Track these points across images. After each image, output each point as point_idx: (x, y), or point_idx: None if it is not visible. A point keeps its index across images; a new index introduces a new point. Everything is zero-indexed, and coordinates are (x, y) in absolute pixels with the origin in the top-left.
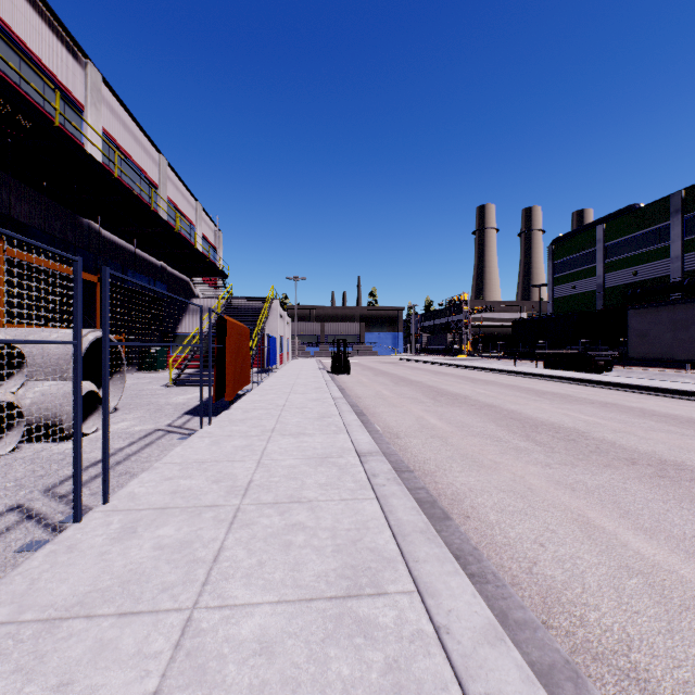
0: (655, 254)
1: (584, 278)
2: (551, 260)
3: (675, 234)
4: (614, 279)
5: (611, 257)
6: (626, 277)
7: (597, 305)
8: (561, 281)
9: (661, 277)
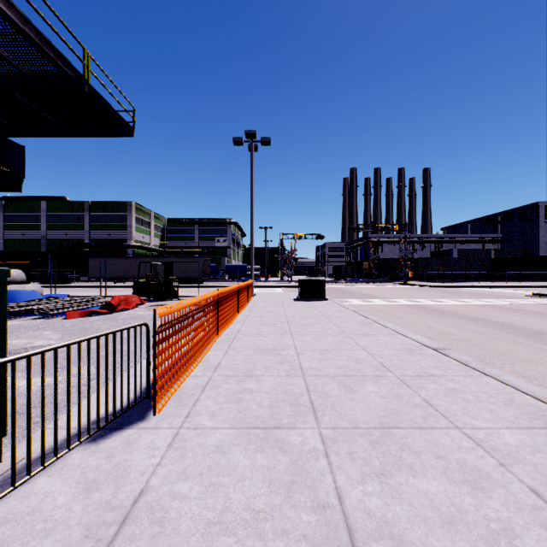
0: (77, 227)
1: (33, 230)
2: (3, 211)
3: (87, 220)
4: (54, 235)
5: (52, 222)
6: (61, 235)
7: (43, 248)
8: (13, 228)
9: (81, 239)
